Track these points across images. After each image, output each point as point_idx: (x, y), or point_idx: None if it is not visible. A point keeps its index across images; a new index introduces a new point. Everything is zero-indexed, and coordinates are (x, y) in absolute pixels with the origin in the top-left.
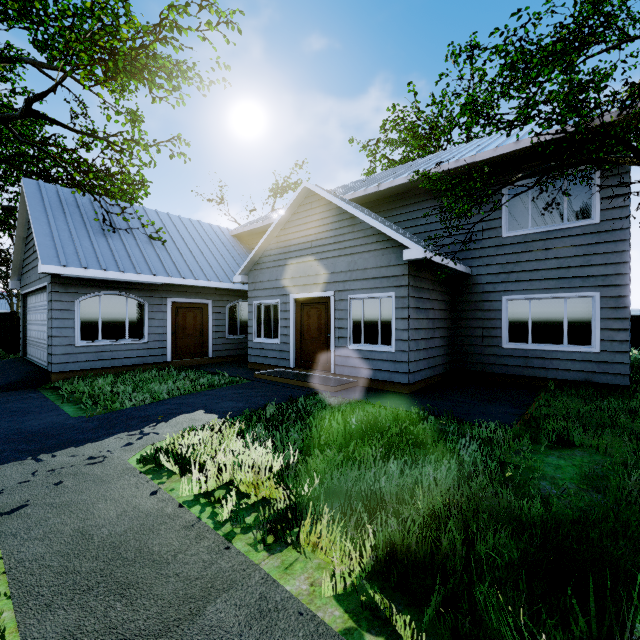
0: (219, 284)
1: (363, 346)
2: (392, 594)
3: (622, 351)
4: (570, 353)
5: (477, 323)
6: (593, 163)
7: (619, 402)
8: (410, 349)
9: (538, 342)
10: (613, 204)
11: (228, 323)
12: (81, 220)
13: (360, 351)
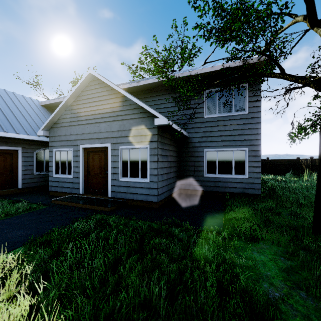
0: (27, 136)
1: (129, 179)
2: None
3: (258, 177)
4: (235, 179)
5: (192, 163)
6: (258, 76)
7: (260, 204)
8: (158, 180)
9: (221, 173)
10: (254, 105)
11: (35, 164)
12: None
13: (127, 182)
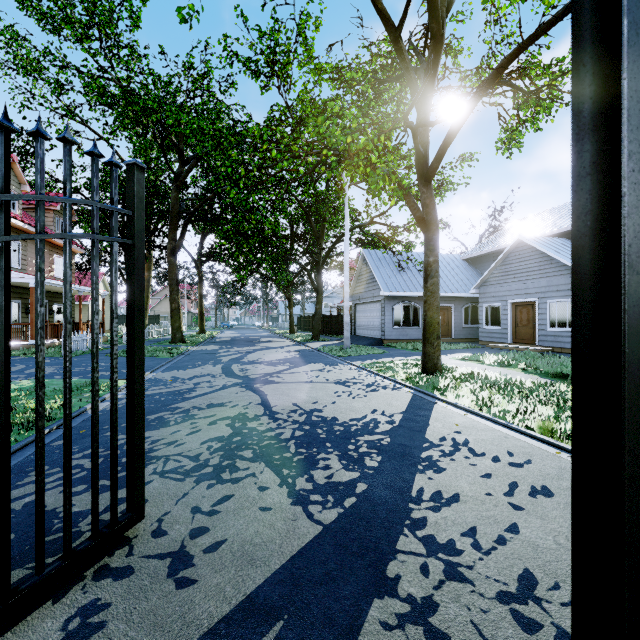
0: (458, 294)
1: (556, 329)
2: (537, 372)
3: None
4: None
5: None
6: None
7: None
8: None
9: None
10: None
11: (463, 318)
12: (388, 267)
13: (554, 332)
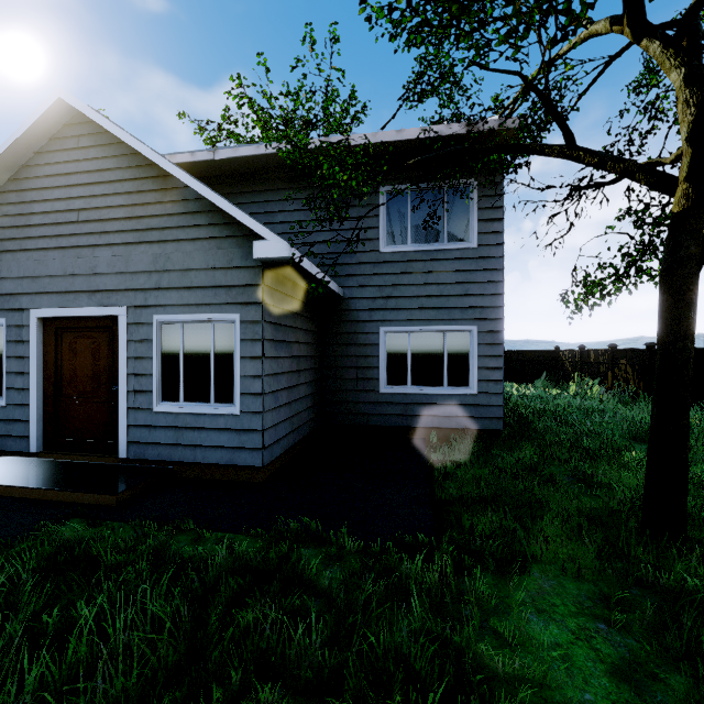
0: None
1: (183, 406)
2: None
3: (497, 392)
4: (450, 396)
5: (351, 361)
6: (511, 151)
7: (507, 454)
8: (266, 408)
9: (418, 384)
10: (489, 228)
11: None
12: None
13: (177, 415)
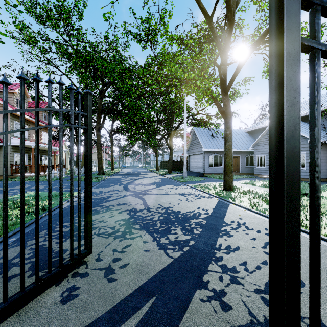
0: (243, 150)
1: None
2: None
3: None
4: None
5: None
6: None
7: None
8: None
9: None
10: None
11: (245, 162)
12: (206, 136)
13: None
